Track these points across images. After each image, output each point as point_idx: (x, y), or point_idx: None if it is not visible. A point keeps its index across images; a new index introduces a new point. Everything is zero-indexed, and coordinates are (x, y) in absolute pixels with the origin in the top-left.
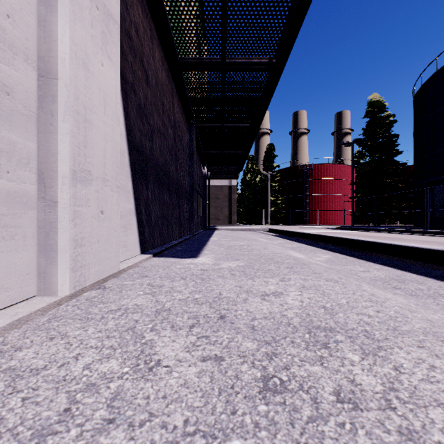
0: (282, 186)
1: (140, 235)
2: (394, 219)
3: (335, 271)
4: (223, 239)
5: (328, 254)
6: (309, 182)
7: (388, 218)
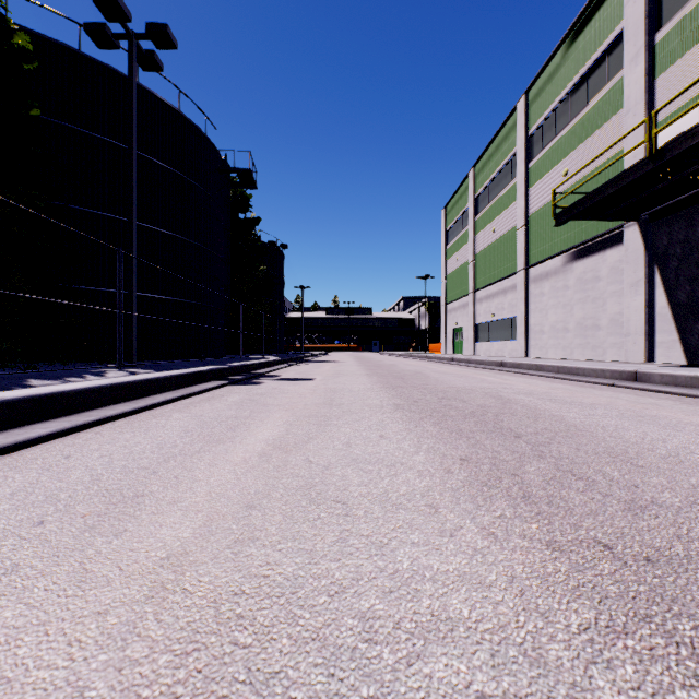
0: None
1: (686, 353)
2: None
3: None
4: None
5: None
6: None
7: None
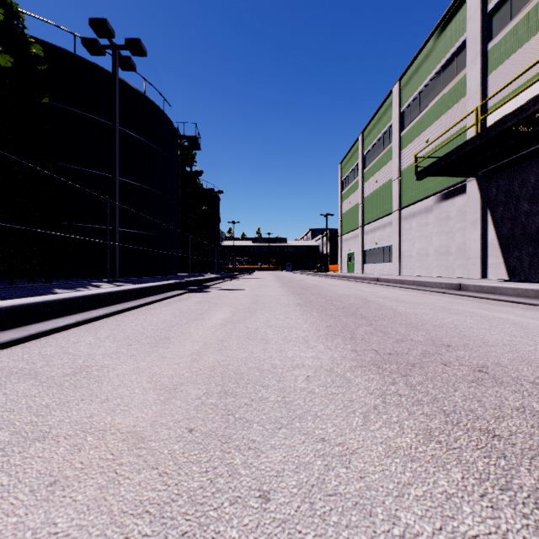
0: None
1: (508, 272)
2: None
3: None
4: None
5: None
6: None
7: None
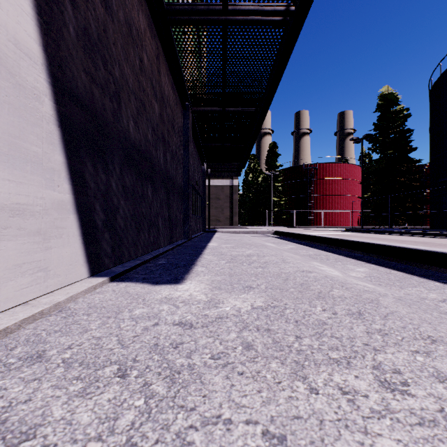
0: (285, 187)
1: (88, 246)
2: (407, 220)
3: (424, 312)
4: (224, 245)
5: (362, 265)
6: (313, 181)
7: (401, 220)
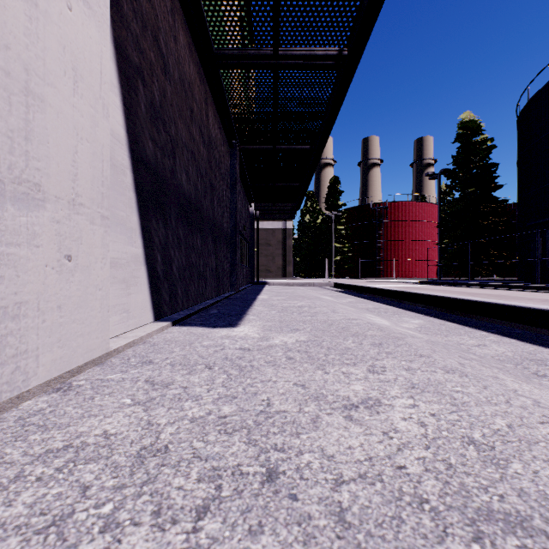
0: (349, 230)
1: (153, 294)
2: (492, 271)
3: (443, 348)
4: (275, 298)
5: (418, 318)
6: (383, 224)
7: (485, 270)
